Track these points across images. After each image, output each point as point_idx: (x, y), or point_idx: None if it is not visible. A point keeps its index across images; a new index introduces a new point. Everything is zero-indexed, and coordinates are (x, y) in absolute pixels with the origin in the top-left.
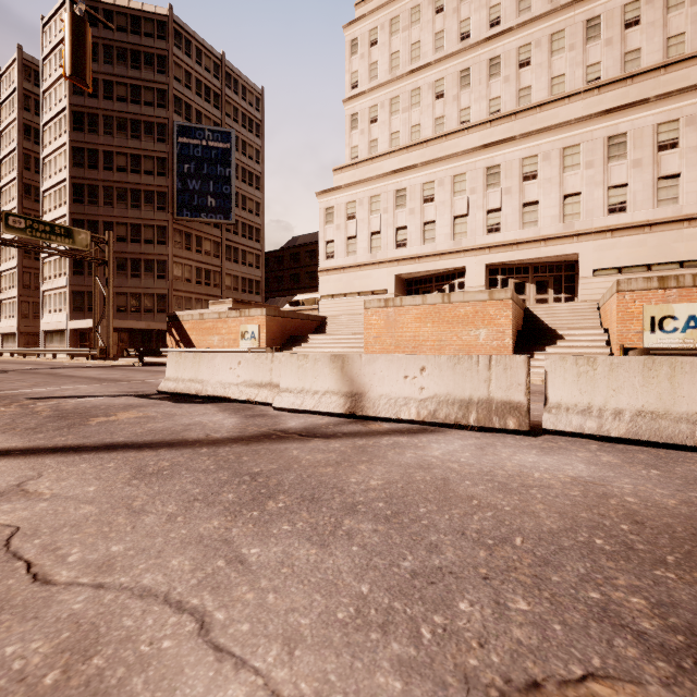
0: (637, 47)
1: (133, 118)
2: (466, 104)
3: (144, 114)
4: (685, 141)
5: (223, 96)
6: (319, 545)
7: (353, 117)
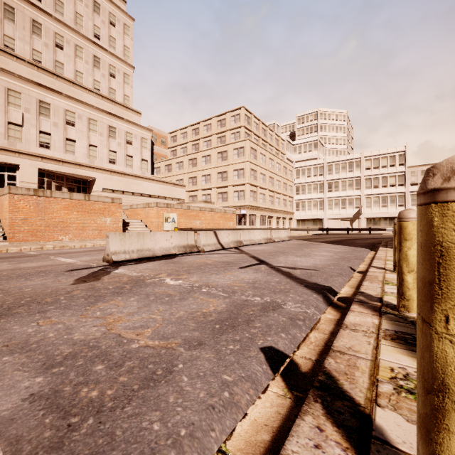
0: (115, 89)
1: None
2: (11, 34)
3: None
4: (134, 144)
5: None
6: (292, 251)
7: None
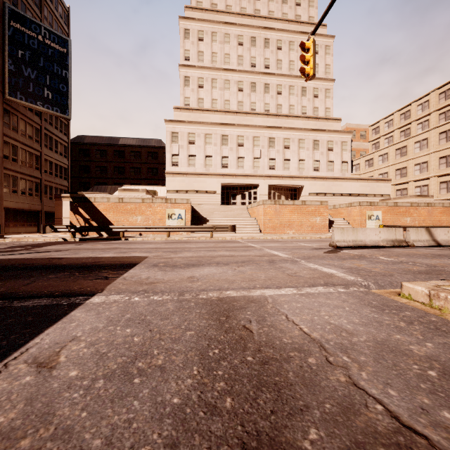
0: (317, 106)
1: None
2: (254, 100)
3: None
4: (335, 149)
5: None
6: None
7: (186, 78)
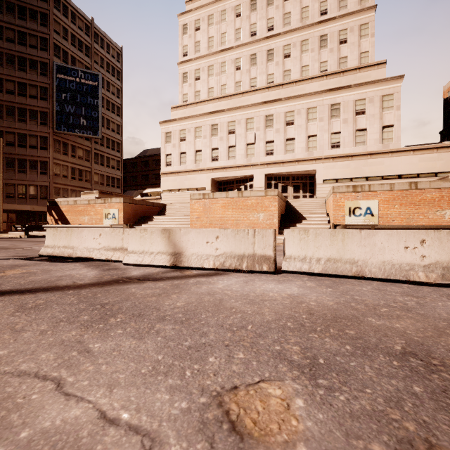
0: (346, 55)
1: (20, 55)
2: (254, 75)
3: (29, 54)
4: (368, 111)
5: (92, 48)
6: (138, 338)
7: (184, 74)
